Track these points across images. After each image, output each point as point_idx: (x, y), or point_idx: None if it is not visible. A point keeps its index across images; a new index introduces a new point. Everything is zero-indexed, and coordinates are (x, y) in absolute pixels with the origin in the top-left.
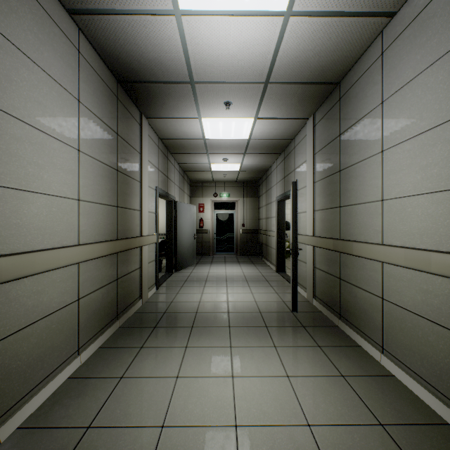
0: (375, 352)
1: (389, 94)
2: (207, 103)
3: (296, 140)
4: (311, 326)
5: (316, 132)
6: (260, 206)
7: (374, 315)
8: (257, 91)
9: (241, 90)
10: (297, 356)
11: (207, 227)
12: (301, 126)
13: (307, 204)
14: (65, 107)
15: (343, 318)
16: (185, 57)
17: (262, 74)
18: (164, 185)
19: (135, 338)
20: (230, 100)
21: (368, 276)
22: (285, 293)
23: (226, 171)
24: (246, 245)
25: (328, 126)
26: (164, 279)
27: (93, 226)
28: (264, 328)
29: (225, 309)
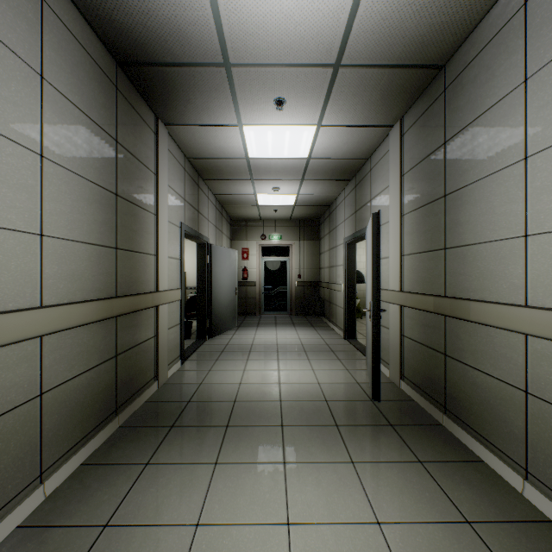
0: (513, 476)
1: (539, 64)
2: (250, 101)
3: (373, 159)
4: (403, 425)
5: (404, 144)
6: (321, 251)
7: (509, 416)
8: (323, 81)
9: (299, 78)
10: (388, 480)
11: (253, 279)
12: (382, 138)
13: (391, 247)
14: (11, 81)
15: (451, 413)
16: (214, 18)
17: (331, 49)
18: (194, 221)
19: (139, 447)
20: (283, 95)
21: (497, 355)
22: (359, 370)
23: (277, 206)
24: (303, 302)
25: (425, 132)
26: (193, 349)
27: (70, 276)
28: (334, 429)
29: (276, 396)
